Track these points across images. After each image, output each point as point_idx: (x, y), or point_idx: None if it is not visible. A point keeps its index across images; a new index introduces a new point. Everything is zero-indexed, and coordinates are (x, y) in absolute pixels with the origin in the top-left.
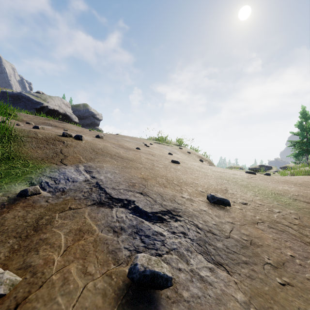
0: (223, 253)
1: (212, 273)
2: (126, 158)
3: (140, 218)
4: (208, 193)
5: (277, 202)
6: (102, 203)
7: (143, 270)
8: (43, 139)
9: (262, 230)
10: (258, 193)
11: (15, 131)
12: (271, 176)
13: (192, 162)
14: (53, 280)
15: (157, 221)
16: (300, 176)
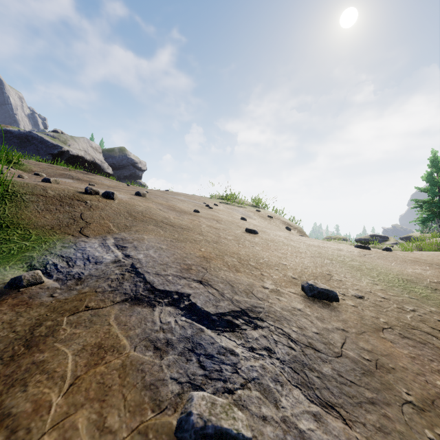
0: (333, 384)
1: (319, 424)
2: (179, 226)
3: (198, 324)
4: (302, 280)
5: (408, 293)
6: (138, 299)
7: (201, 425)
8: (55, 197)
9: (392, 342)
10: (378, 280)
11: (13, 185)
12: (392, 252)
13: (276, 232)
14: None
15: (225, 328)
16: (434, 252)
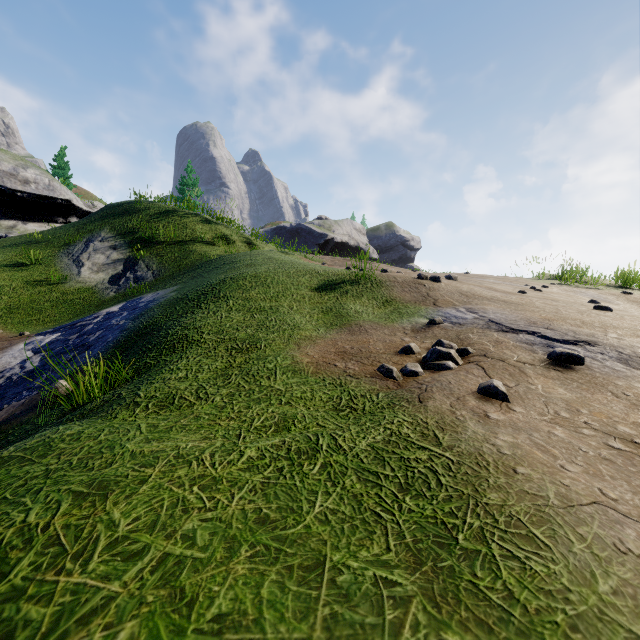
0: None
1: (627, 370)
2: (511, 302)
3: (550, 341)
4: None
5: None
6: (505, 331)
7: (560, 352)
8: (403, 283)
9: None
10: None
11: (376, 276)
12: None
13: None
14: (496, 352)
15: (569, 344)
16: None
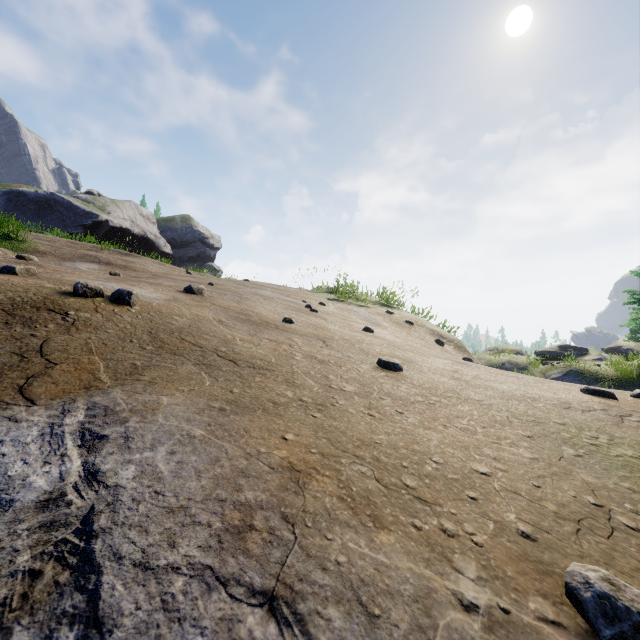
0: None
1: None
2: (248, 361)
3: None
4: (551, 545)
5: None
6: None
7: None
8: (1, 306)
9: None
10: None
11: None
12: None
13: (431, 361)
14: None
15: None
16: None
